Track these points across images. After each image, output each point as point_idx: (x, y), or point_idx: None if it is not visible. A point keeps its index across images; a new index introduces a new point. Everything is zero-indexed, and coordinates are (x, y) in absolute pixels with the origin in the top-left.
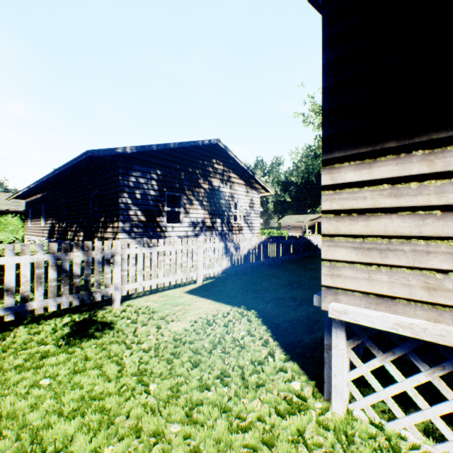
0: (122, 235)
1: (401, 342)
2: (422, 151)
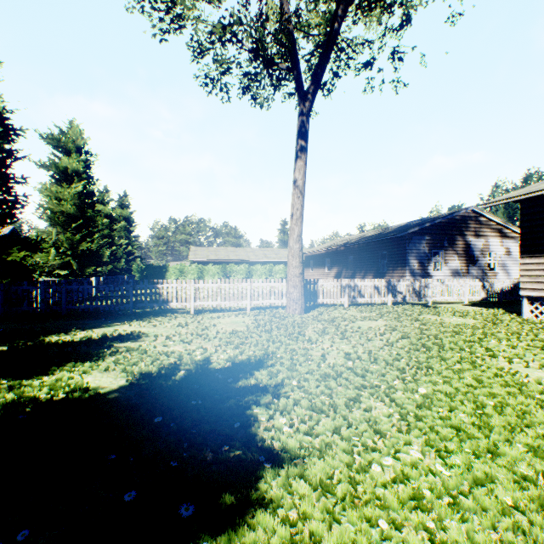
0: (407, 277)
1: (540, 300)
2: (542, 257)
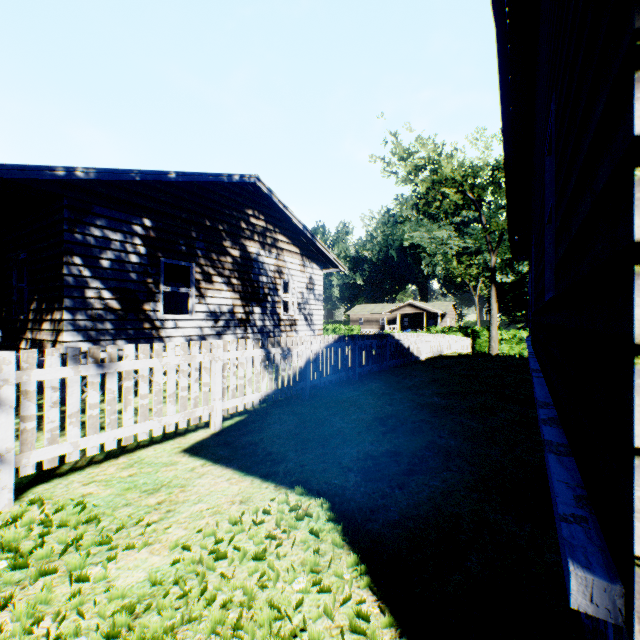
0: (69, 335)
1: None
2: None
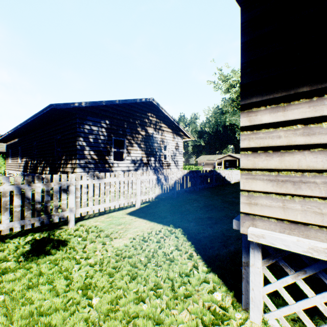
0: (78, 169)
1: (312, 263)
2: None
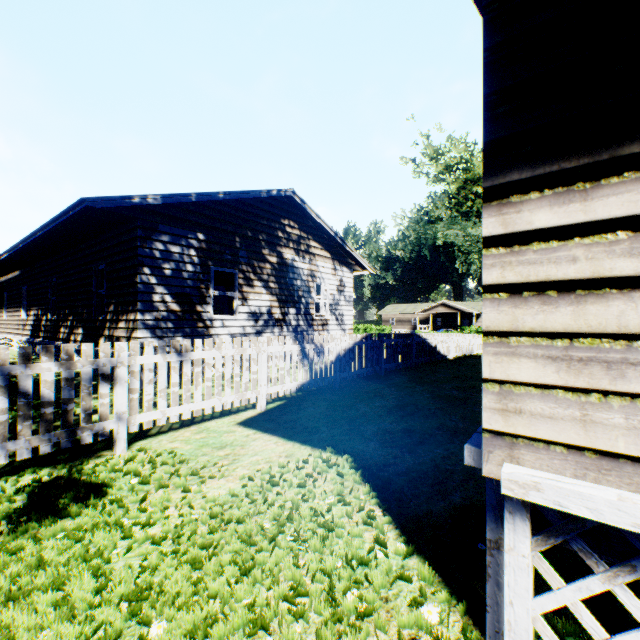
0: (141, 333)
1: None
2: None
